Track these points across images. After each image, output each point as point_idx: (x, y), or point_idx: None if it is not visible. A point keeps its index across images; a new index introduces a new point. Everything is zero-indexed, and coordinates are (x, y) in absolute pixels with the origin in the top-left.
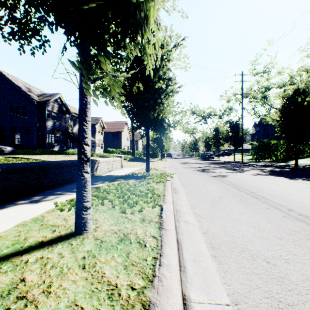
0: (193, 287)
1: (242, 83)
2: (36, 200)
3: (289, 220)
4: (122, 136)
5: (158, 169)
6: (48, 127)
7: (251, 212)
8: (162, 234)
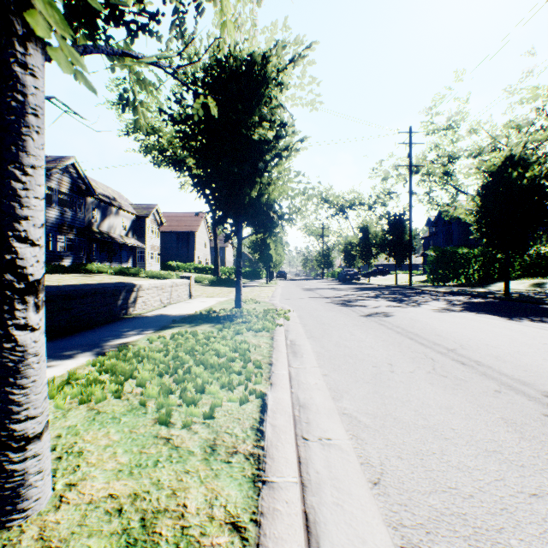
0: None
1: (410, 146)
2: None
3: None
4: (196, 239)
5: (261, 302)
6: (49, 221)
7: (470, 406)
8: (263, 509)
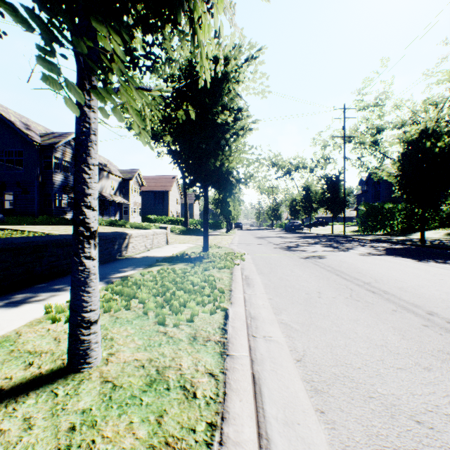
0: None
1: (344, 120)
2: (16, 302)
3: (435, 332)
4: (170, 197)
5: (222, 247)
6: (56, 183)
7: (371, 319)
8: (227, 367)
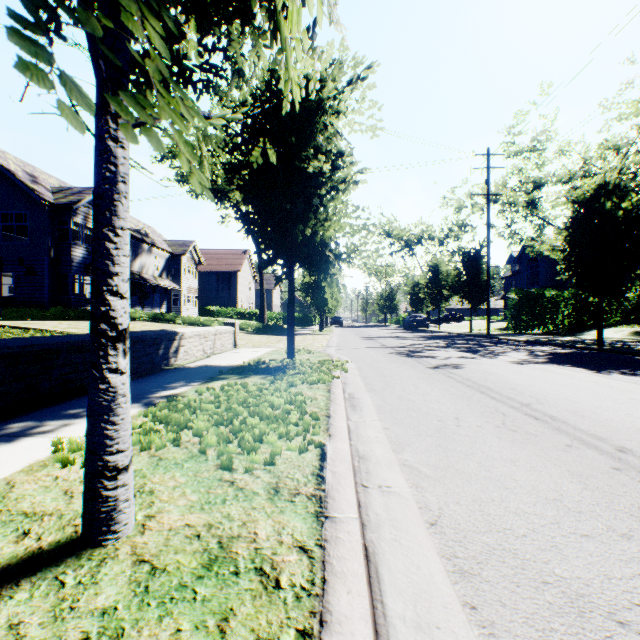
0: None
1: (487, 171)
2: (10, 434)
3: (632, 478)
4: (239, 280)
5: (314, 352)
6: (75, 260)
7: (536, 459)
8: (327, 537)
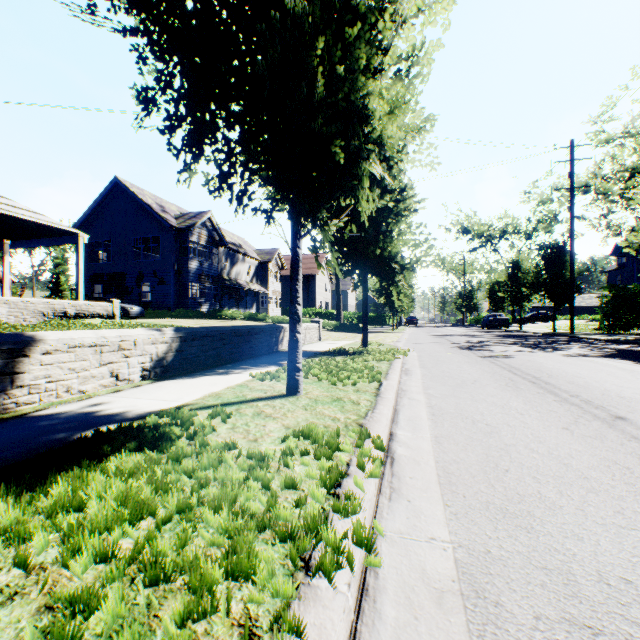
0: (401, 430)
1: (571, 164)
2: (224, 373)
3: (557, 403)
4: (317, 283)
5: (384, 344)
6: (192, 271)
7: (508, 395)
8: (378, 399)
